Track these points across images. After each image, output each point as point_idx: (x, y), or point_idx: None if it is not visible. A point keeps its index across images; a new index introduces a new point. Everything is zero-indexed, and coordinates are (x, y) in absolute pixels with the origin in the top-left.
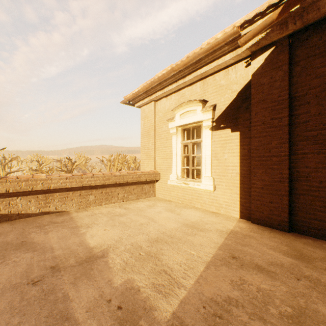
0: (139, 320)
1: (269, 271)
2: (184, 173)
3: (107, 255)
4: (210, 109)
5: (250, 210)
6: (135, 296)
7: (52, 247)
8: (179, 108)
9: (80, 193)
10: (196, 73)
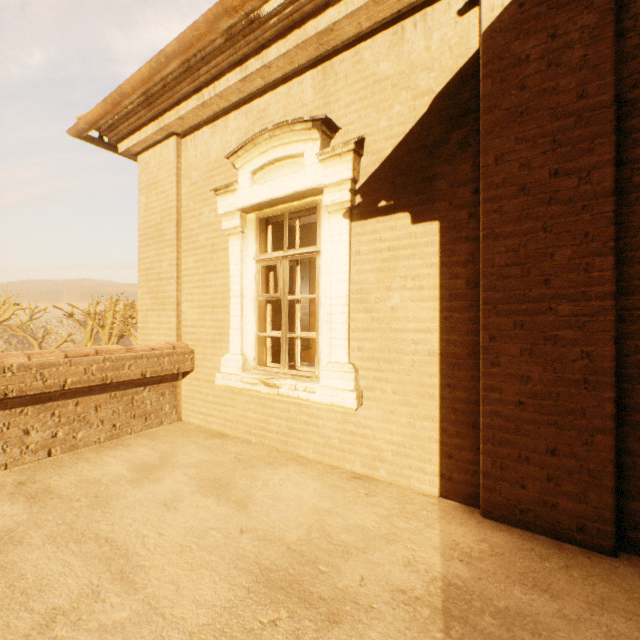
0: None
1: None
2: (265, 352)
3: None
4: (348, 148)
5: (476, 473)
6: None
7: None
8: (250, 151)
9: None
10: (302, 33)
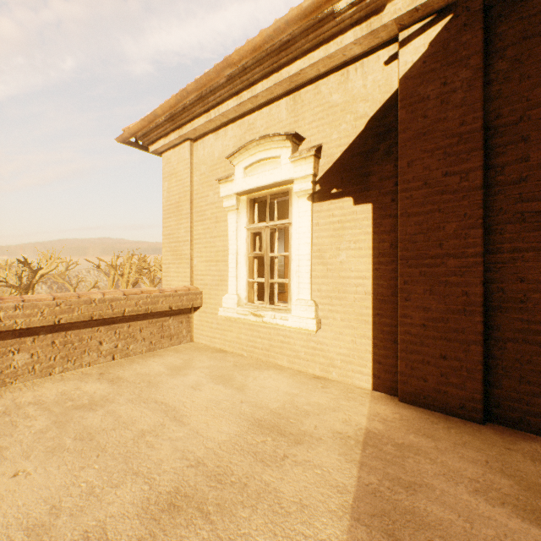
0: None
1: None
2: (253, 293)
3: None
4: (310, 154)
5: (396, 373)
6: None
7: None
8: (243, 154)
9: None
10: (279, 76)
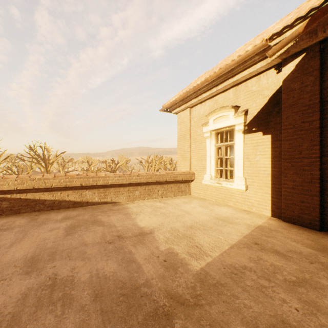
0: (178, 268)
1: (285, 255)
2: (217, 174)
3: (153, 233)
4: (242, 114)
5: (282, 209)
6: (175, 256)
7: (114, 225)
8: (213, 114)
9: (128, 188)
10: (228, 81)
